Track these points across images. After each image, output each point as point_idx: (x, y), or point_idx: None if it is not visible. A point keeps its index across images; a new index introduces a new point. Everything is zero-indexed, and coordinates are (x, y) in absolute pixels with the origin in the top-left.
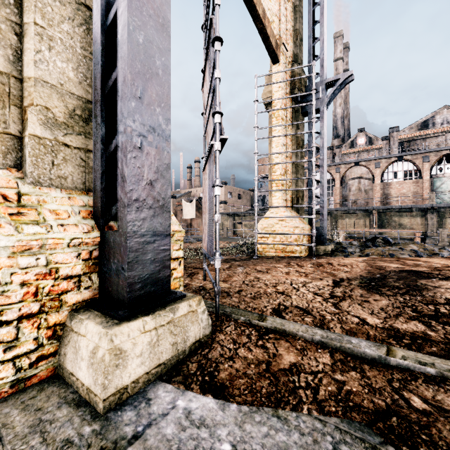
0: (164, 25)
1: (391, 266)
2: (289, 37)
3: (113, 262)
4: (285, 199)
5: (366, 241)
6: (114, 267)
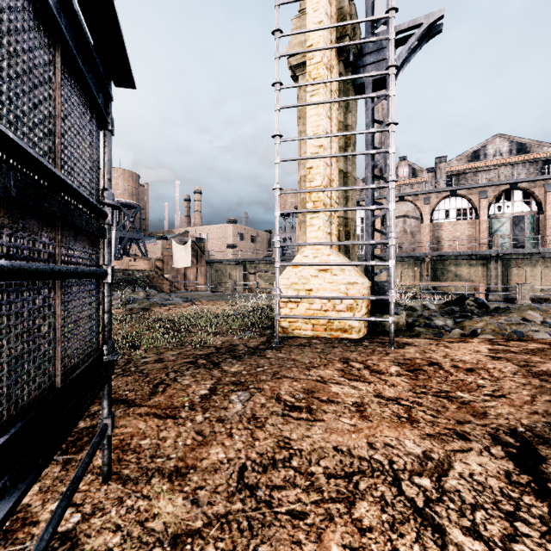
0: None
1: None
2: None
3: None
4: (328, 232)
5: (448, 303)
6: None
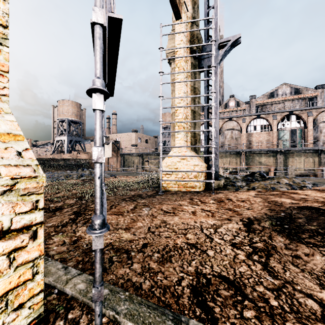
0: None
1: (285, 201)
2: (189, 0)
3: None
4: (185, 140)
5: (247, 176)
6: None
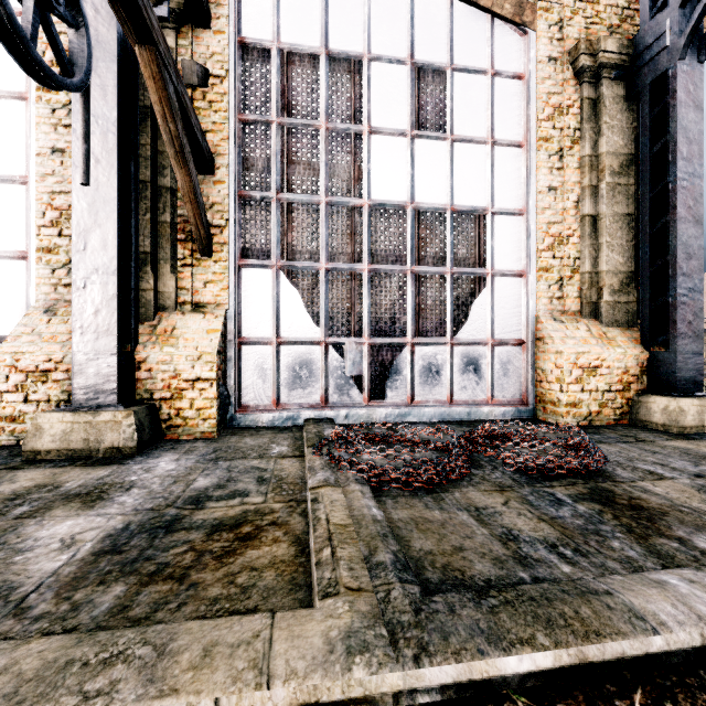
0: (699, 220)
1: None
2: None
3: (662, 369)
4: None
5: None
6: (664, 371)
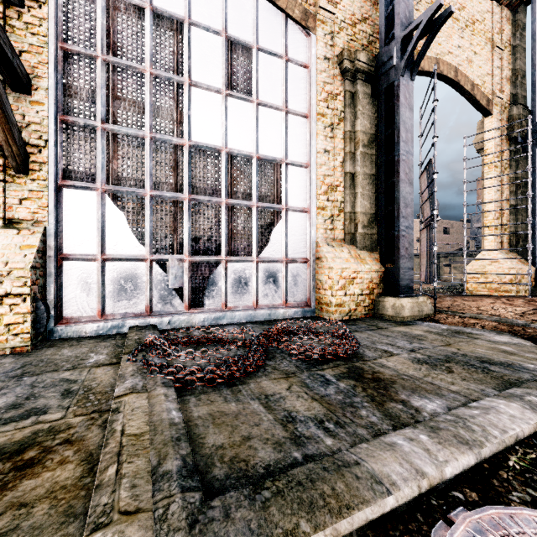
0: (411, 182)
1: None
2: (505, 83)
3: (392, 279)
4: (499, 241)
5: None
6: (393, 281)
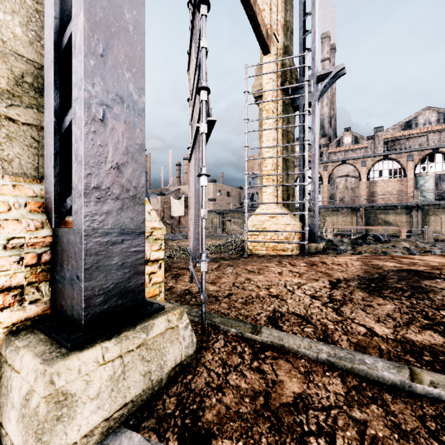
0: None
1: (388, 264)
2: (280, 28)
3: (67, 269)
4: (275, 195)
5: (357, 238)
6: (68, 275)
